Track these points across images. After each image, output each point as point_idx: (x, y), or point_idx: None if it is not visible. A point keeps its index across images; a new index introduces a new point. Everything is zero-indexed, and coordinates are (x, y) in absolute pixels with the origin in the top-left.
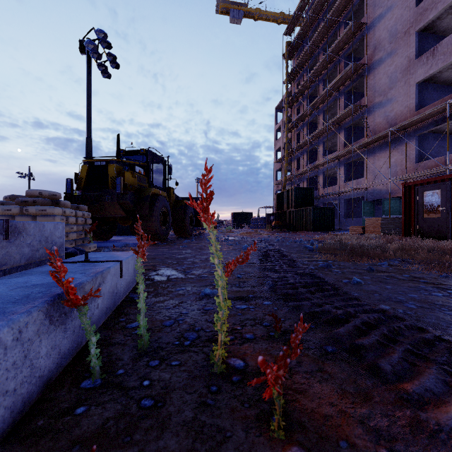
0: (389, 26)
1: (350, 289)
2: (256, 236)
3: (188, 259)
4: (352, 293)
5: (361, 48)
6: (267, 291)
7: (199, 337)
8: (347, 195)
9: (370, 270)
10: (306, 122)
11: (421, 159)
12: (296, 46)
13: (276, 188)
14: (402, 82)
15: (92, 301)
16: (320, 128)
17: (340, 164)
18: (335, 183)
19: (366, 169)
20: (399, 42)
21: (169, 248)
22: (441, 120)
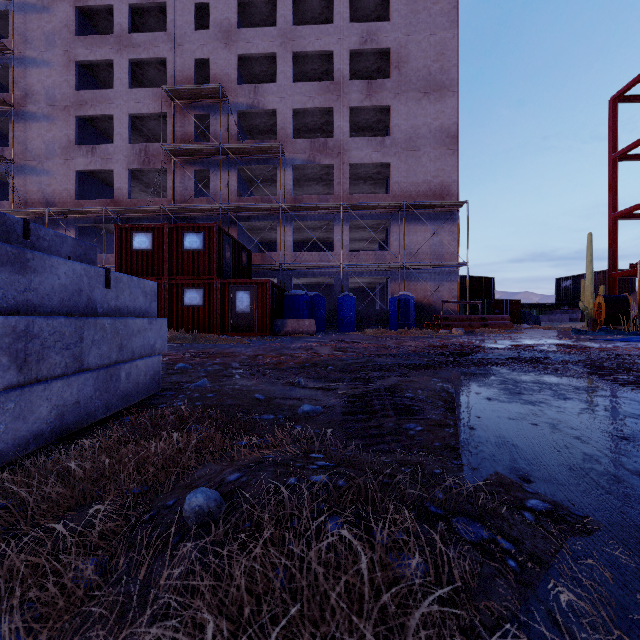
0: (46, 84)
1: None
2: None
3: None
4: None
5: (4, 74)
6: None
7: None
8: None
9: None
10: None
11: None
12: None
13: None
14: (62, 160)
15: None
16: None
17: None
18: None
19: None
20: (58, 113)
21: None
22: (99, 219)
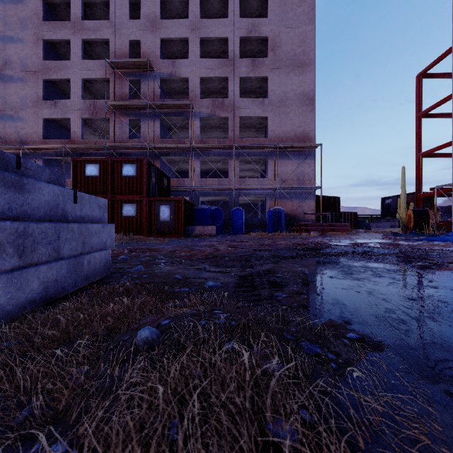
0: (21, 55)
1: None
2: None
3: None
4: None
5: None
6: None
7: None
8: None
9: None
10: None
11: None
12: None
13: None
14: (32, 111)
15: None
16: None
17: None
18: None
19: None
20: (30, 76)
21: None
22: (60, 154)
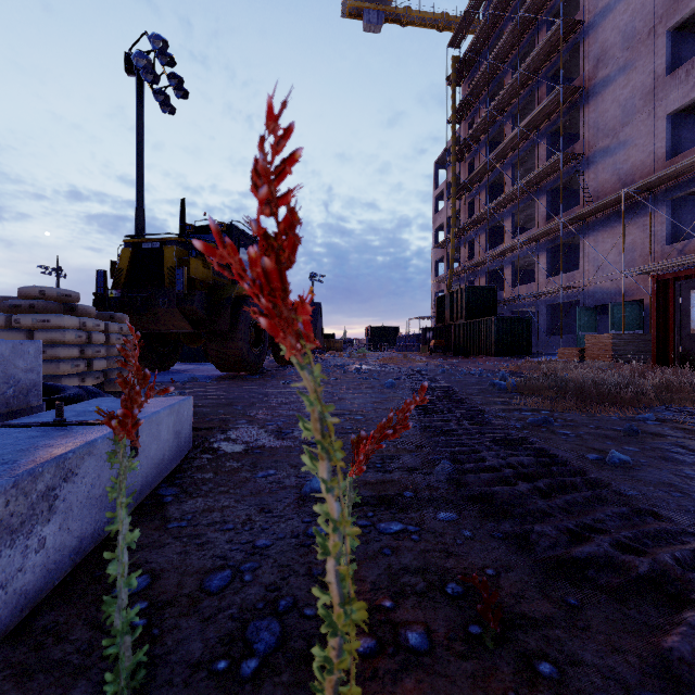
0: (622, 24)
1: (613, 479)
2: (406, 365)
3: (291, 406)
4: (634, 496)
5: (575, 62)
6: (440, 481)
7: (284, 643)
8: (551, 298)
9: (631, 432)
10: (484, 183)
11: (675, 239)
12: (468, 64)
13: (436, 288)
14: (643, 114)
15: (14, 538)
16: (507, 192)
17: (540, 248)
18: (530, 279)
19: (584, 257)
20: (638, 49)
21: (263, 384)
22: None
